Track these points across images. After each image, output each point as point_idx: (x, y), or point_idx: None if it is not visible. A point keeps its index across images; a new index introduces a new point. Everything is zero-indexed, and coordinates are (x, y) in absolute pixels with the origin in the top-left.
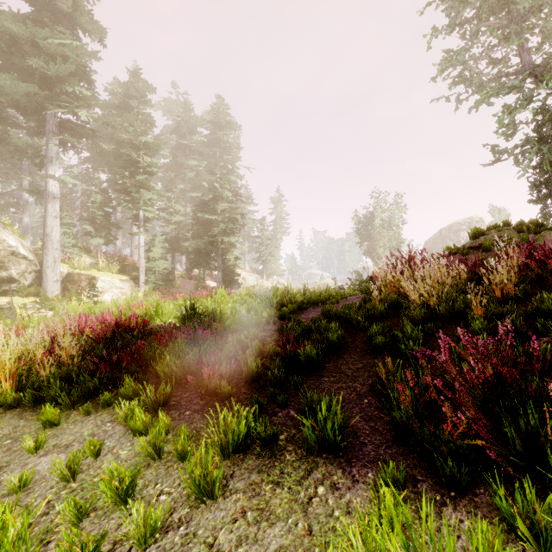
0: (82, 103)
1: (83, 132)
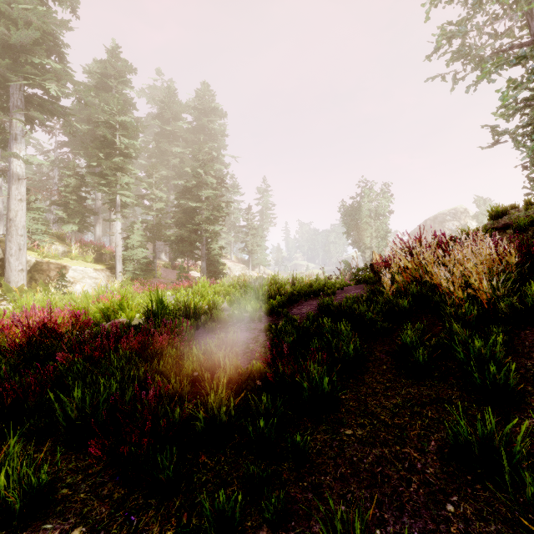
0: (50, 76)
1: (52, 109)
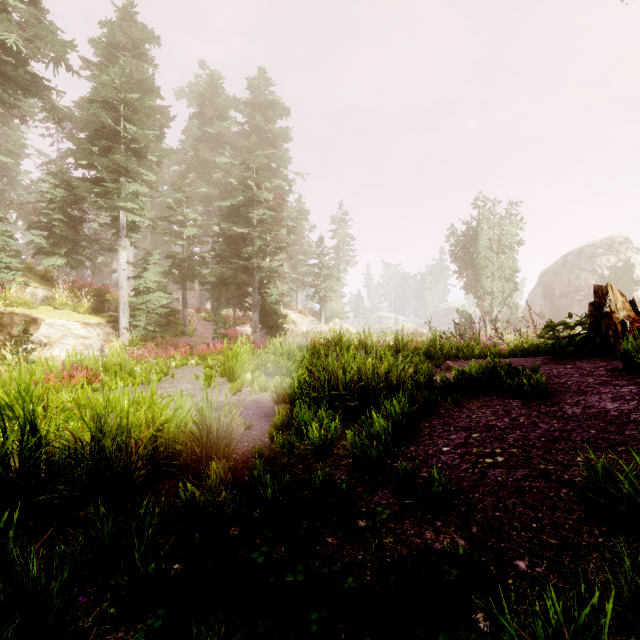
0: (7, 21)
1: (18, 77)
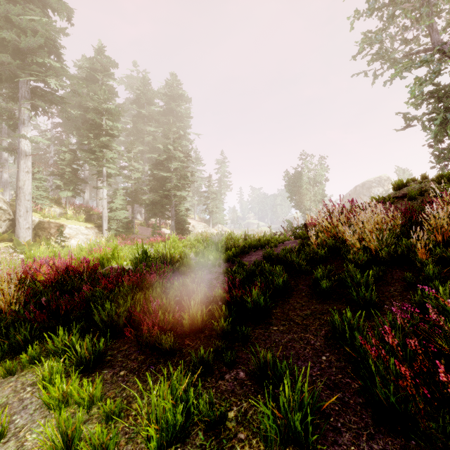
0: (51, 73)
1: (52, 98)
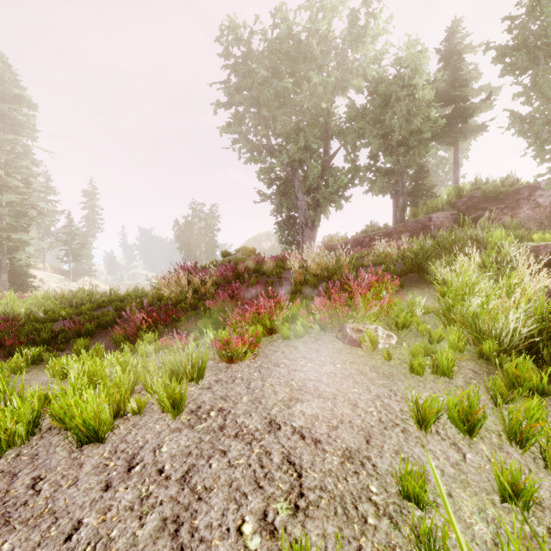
0: None
1: None
